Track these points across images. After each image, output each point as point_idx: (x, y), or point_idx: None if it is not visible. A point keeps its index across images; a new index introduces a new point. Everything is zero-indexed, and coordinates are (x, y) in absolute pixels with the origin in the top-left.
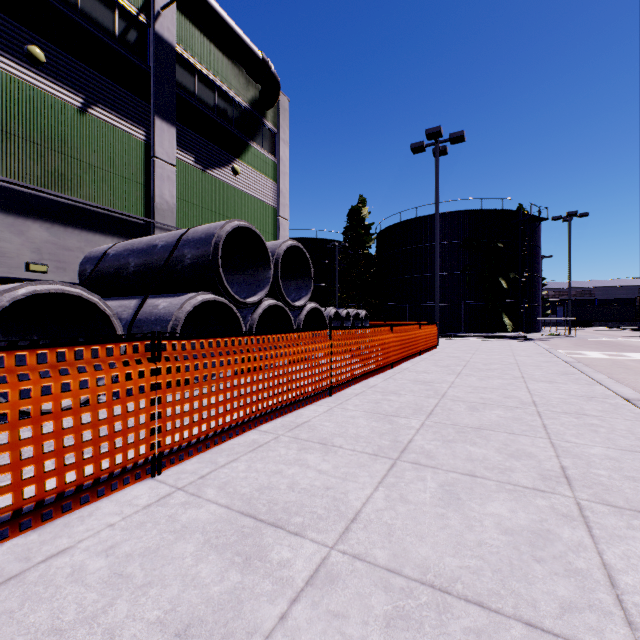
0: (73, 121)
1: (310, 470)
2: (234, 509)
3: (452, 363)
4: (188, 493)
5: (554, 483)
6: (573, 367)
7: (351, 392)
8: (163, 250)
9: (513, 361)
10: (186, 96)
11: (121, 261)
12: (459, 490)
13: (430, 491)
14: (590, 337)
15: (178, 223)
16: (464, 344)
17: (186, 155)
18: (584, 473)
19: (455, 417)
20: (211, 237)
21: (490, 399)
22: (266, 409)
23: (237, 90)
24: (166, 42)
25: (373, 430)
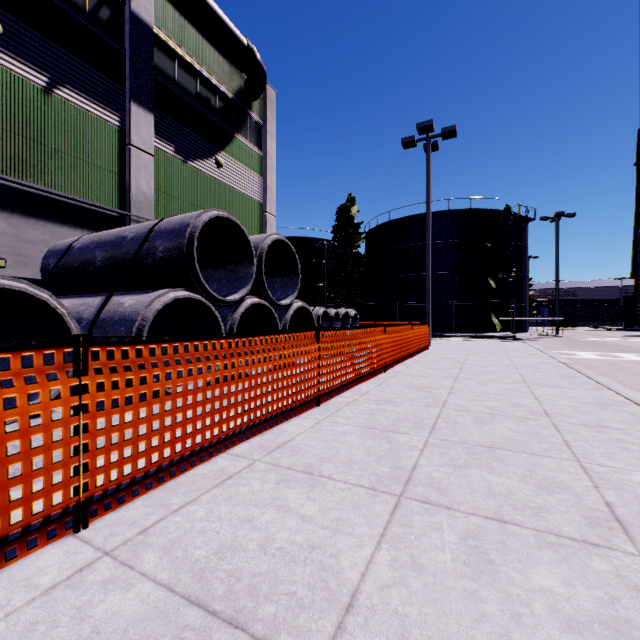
0: (36, 101)
1: (290, 516)
2: (177, 591)
3: (447, 365)
4: (117, 561)
5: (606, 531)
6: (573, 369)
7: (341, 401)
8: (133, 242)
9: (509, 363)
10: (165, 82)
11: (87, 255)
12: (488, 546)
13: (450, 549)
14: (577, 337)
15: (156, 216)
16: (455, 344)
17: (165, 144)
18: (638, 513)
19: (462, 432)
20: (185, 227)
21: (496, 408)
22: (240, 427)
23: (221, 78)
24: (143, 22)
25: (369, 452)
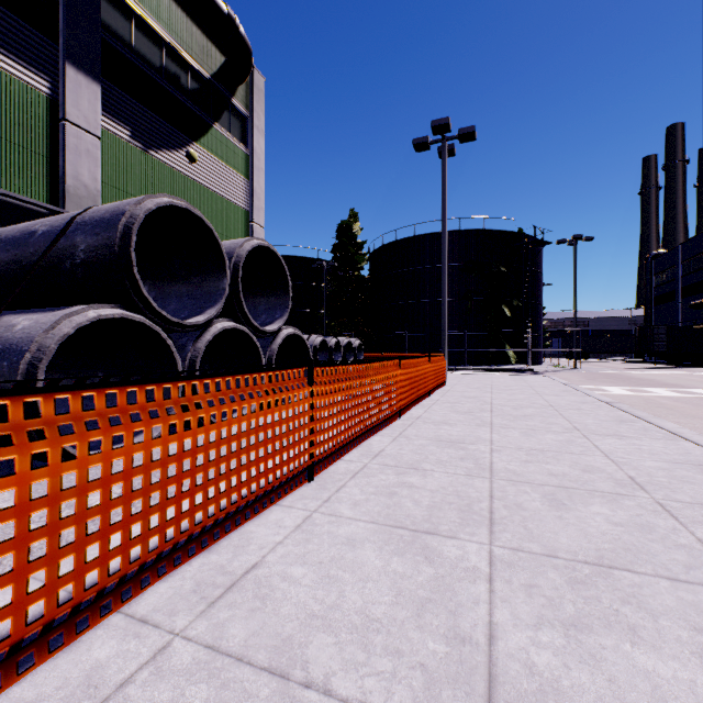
0: None
1: None
2: None
3: (474, 407)
4: None
5: None
6: (621, 410)
7: (345, 469)
8: (43, 238)
9: (545, 402)
10: (117, 45)
11: None
12: None
13: None
14: (595, 370)
15: None
16: (474, 379)
17: (117, 126)
18: None
19: (540, 529)
20: (119, 216)
21: (566, 476)
22: (157, 551)
23: (194, 53)
24: None
25: (398, 590)
